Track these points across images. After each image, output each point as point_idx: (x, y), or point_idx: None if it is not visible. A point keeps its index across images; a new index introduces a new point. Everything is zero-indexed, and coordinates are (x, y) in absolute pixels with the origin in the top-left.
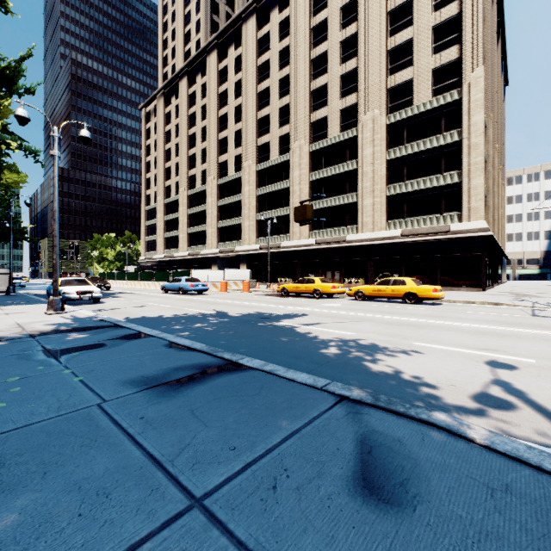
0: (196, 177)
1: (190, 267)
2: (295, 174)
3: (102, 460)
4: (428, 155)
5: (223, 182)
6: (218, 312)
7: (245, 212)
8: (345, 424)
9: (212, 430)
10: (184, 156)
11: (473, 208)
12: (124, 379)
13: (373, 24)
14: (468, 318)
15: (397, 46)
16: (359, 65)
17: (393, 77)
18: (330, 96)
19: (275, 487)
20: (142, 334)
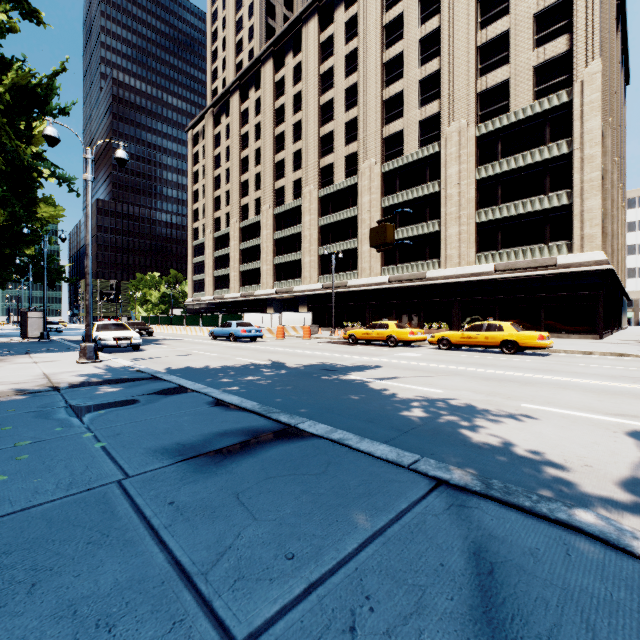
0: (249, 207)
1: (243, 310)
2: (364, 200)
3: (111, 567)
4: (528, 172)
5: (280, 212)
6: (273, 362)
7: (306, 245)
8: (448, 523)
9: (262, 526)
10: (236, 182)
11: (588, 236)
12: (155, 446)
13: (459, 16)
14: (588, 372)
15: (489, 41)
16: (442, 67)
17: (485, 79)
18: (406, 106)
19: (354, 629)
20: (183, 388)
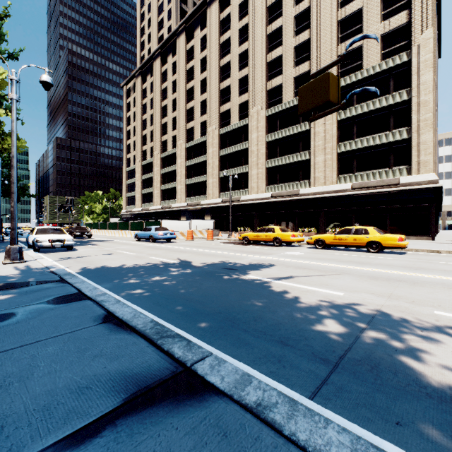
0: (168, 142)
1: (163, 218)
2: (253, 136)
3: None
4: (377, 114)
5: (190, 146)
6: (181, 261)
7: (209, 170)
8: None
9: None
10: (158, 124)
11: (423, 162)
12: None
13: None
14: None
15: (347, 17)
16: (311, 36)
17: (344, 45)
18: (284, 66)
19: None
20: (79, 295)
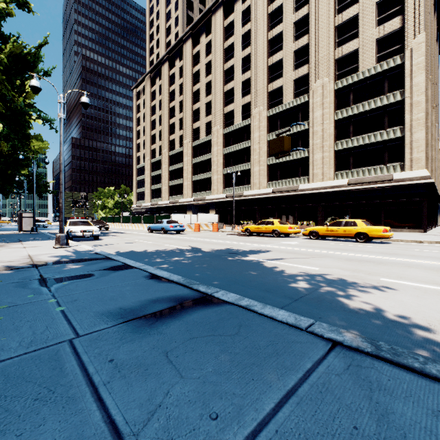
0: (175, 141)
1: (171, 212)
2: (255, 135)
3: (51, 425)
4: (372, 114)
5: (196, 144)
6: (192, 247)
7: (214, 167)
8: (351, 382)
9: (188, 384)
10: (166, 124)
11: (415, 159)
12: (102, 310)
13: (322, 5)
14: (423, 255)
15: (344, 22)
16: (310, 41)
17: (341, 49)
18: (284, 69)
19: None
20: (127, 266)
